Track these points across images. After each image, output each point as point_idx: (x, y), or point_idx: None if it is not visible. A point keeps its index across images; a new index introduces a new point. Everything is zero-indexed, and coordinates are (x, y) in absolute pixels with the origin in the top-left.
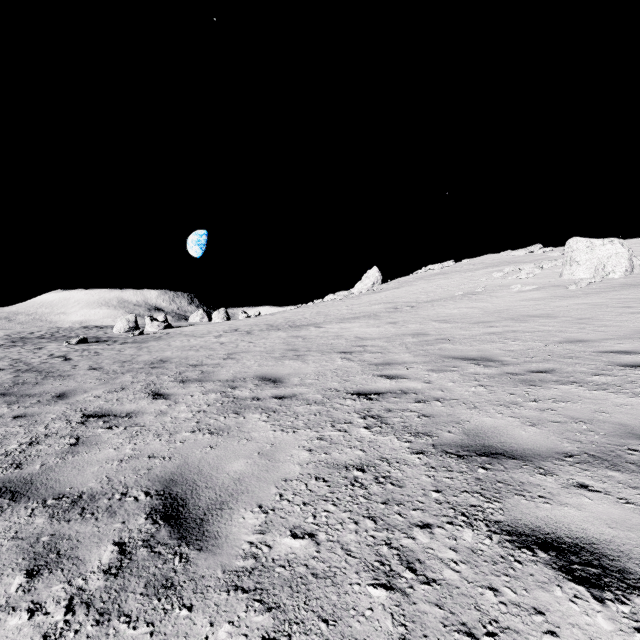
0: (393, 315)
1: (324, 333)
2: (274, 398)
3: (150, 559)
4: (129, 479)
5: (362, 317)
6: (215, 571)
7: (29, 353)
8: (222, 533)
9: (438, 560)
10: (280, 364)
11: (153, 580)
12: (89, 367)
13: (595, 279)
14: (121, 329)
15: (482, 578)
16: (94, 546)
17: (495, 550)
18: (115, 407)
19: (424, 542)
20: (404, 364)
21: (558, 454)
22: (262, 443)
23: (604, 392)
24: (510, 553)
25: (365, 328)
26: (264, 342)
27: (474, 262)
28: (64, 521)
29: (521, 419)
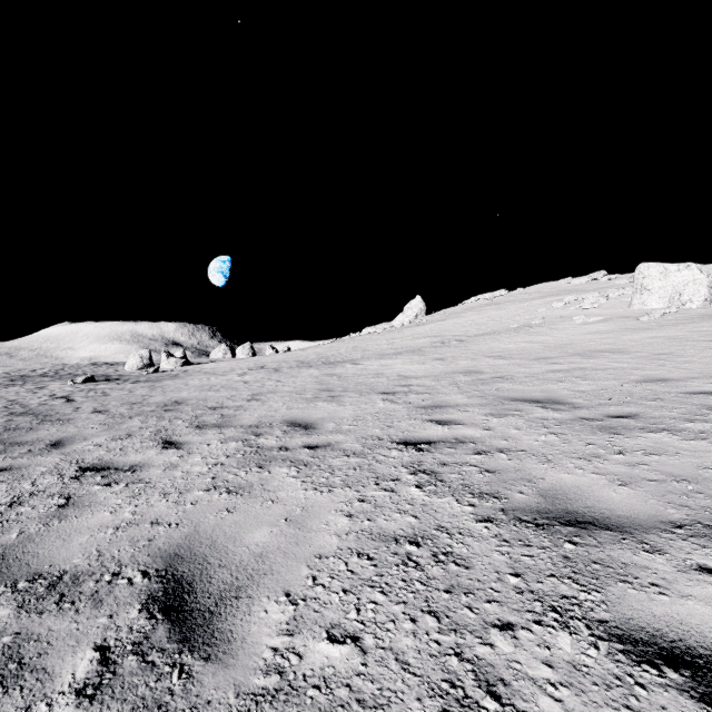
0: (440, 350)
1: (362, 371)
2: (305, 448)
3: (140, 673)
4: (124, 553)
5: (405, 352)
6: (226, 694)
7: (28, 393)
8: (237, 634)
9: (529, 681)
10: (312, 407)
11: (141, 707)
12: (93, 410)
13: (670, 309)
14: (134, 366)
15: (594, 711)
16: (68, 652)
17: (606, 666)
18: (117, 458)
19: (507, 652)
20: (457, 407)
21: (664, 524)
22: (291, 506)
23: (704, 442)
24: (627, 671)
25: (409, 365)
26: (294, 381)
27: (530, 291)
28: (35, 613)
29: (608, 476)
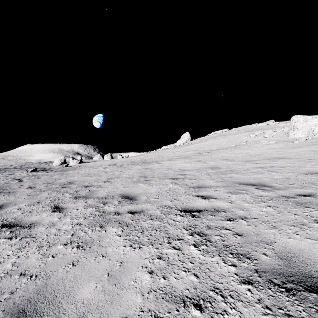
0: (198, 157)
1: (161, 166)
2: (129, 213)
3: None
4: None
5: (181, 158)
6: None
7: (3, 177)
8: None
9: None
10: (135, 186)
11: None
12: (28, 186)
13: (308, 137)
14: (57, 164)
15: None
16: None
17: None
18: (25, 218)
19: None
20: (211, 187)
21: None
22: (113, 261)
23: None
24: None
25: (184, 164)
26: (128, 171)
27: (238, 129)
28: None
29: None
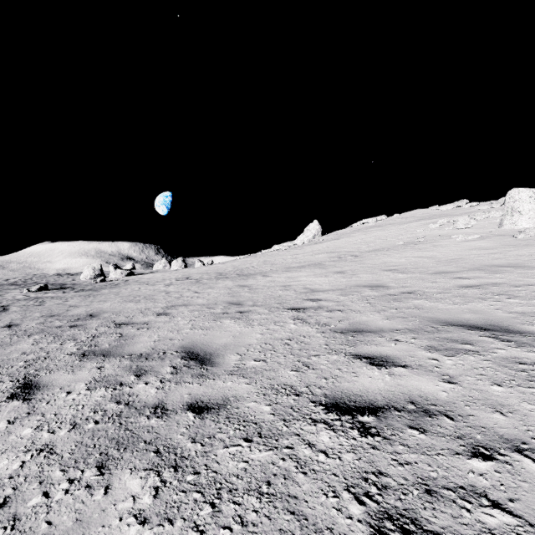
0: (338, 264)
1: (271, 282)
2: (189, 410)
3: None
4: None
5: (307, 266)
6: None
7: None
8: None
9: None
10: (218, 326)
11: None
12: (7, 323)
13: None
14: (87, 276)
15: None
16: None
17: None
18: None
19: None
20: (382, 333)
21: None
22: None
23: None
24: None
25: (313, 277)
26: (209, 292)
27: (405, 216)
28: None
29: None
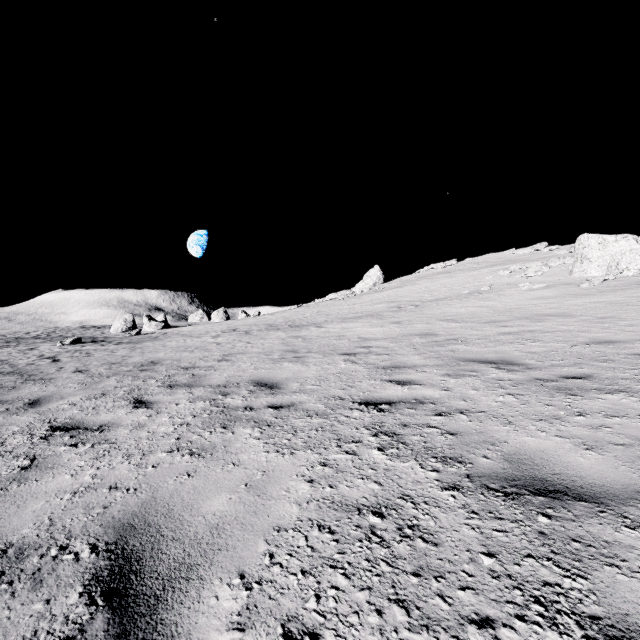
0: (397, 314)
1: (325, 333)
2: (269, 408)
3: None
4: (76, 523)
5: (364, 316)
6: None
7: (19, 354)
8: (182, 627)
9: None
10: (278, 367)
11: None
12: (75, 369)
13: (609, 277)
14: (118, 329)
15: None
16: None
17: None
18: (88, 417)
19: None
20: (415, 367)
21: None
22: (252, 469)
23: None
24: None
25: (368, 328)
26: (262, 342)
27: (478, 261)
28: None
29: (572, 440)
